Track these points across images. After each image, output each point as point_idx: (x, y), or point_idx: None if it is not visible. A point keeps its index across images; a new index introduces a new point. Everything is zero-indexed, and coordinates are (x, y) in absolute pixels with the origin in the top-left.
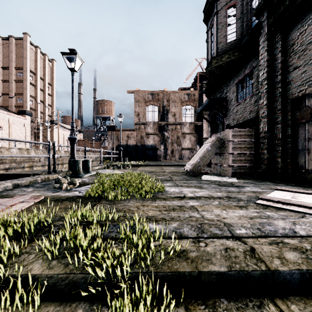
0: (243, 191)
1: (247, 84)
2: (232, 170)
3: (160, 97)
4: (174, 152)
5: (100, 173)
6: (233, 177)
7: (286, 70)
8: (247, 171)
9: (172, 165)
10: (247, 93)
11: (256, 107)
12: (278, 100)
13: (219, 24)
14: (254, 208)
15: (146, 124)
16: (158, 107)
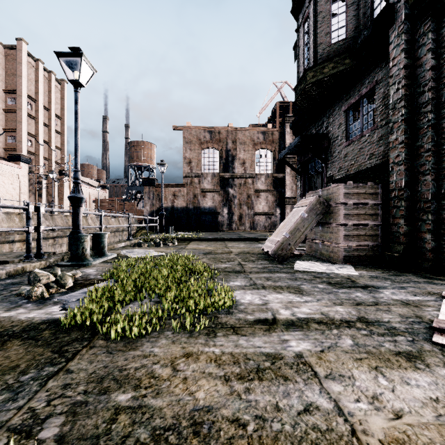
0: (384, 302)
1: (365, 110)
2: (345, 252)
3: (223, 136)
4: (243, 219)
5: (123, 256)
6: (346, 265)
7: (440, 83)
8: (370, 254)
9: (242, 239)
10: (364, 126)
11: (382, 147)
12: (426, 133)
13: (318, 14)
14: (442, 362)
15: (202, 176)
16: (219, 152)
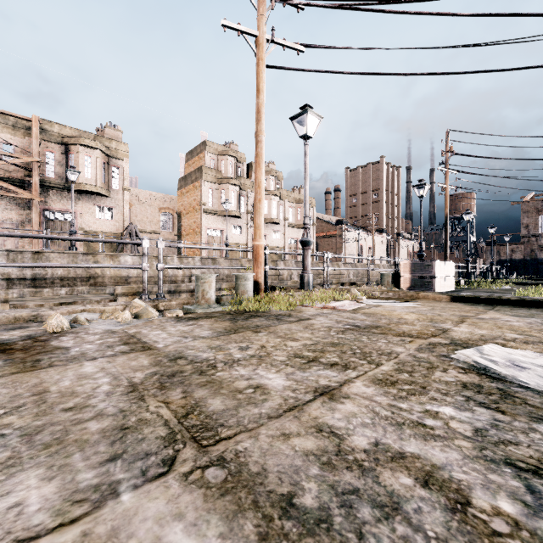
0: None
1: None
2: None
3: None
4: None
5: None
6: None
7: None
8: None
9: None
10: None
11: None
12: None
13: None
14: None
15: (539, 235)
16: None
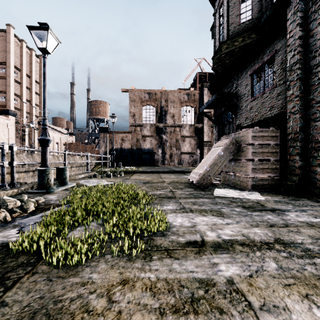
0: (293, 224)
1: (266, 73)
2: (252, 182)
3: (158, 96)
4: (173, 157)
5: (81, 184)
6: (254, 192)
7: None
8: (271, 183)
9: (172, 171)
10: (266, 85)
11: (280, 101)
12: (317, 89)
13: (230, 0)
14: None
15: (143, 125)
16: (155, 108)
